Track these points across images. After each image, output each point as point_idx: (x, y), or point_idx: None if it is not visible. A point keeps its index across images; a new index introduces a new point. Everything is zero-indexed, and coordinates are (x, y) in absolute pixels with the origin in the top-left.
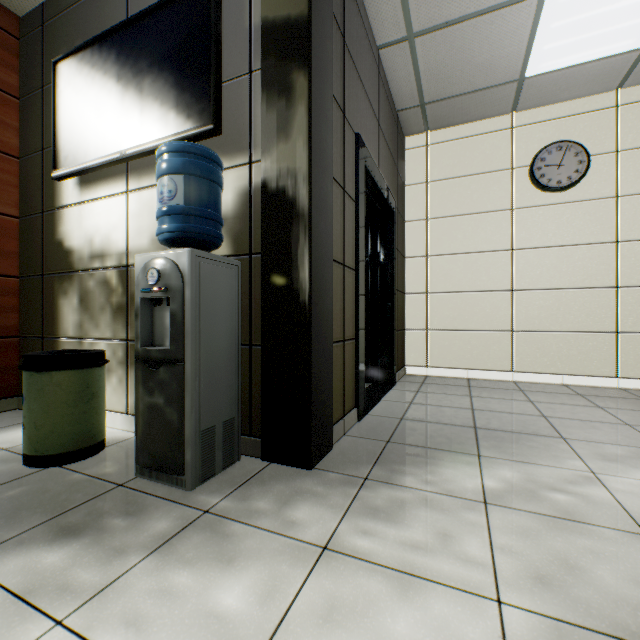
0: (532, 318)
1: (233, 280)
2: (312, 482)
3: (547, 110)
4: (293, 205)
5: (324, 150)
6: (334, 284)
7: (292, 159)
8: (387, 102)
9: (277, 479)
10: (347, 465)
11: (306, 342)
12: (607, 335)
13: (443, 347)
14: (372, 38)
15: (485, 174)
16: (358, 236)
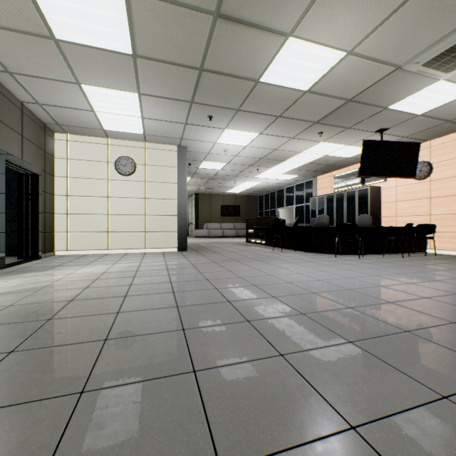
0: (117, 226)
1: None
2: None
3: (122, 142)
4: None
5: None
6: None
7: None
8: (33, 122)
9: None
10: None
11: None
12: (143, 233)
13: (77, 240)
14: (16, 99)
15: (97, 162)
16: (0, 192)
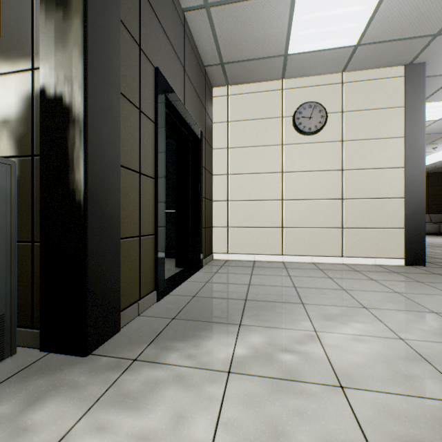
0: (294, 219)
1: (3, 178)
2: (79, 371)
3: (303, 80)
4: (70, 111)
5: (108, 67)
6: (126, 188)
7: (69, 67)
8: (194, 56)
9: (43, 372)
10: (125, 347)
11: (81, 238)
12: (337, 230)
13: (239, 239)
14: None
15: (266, 119)
16: (157, 151)
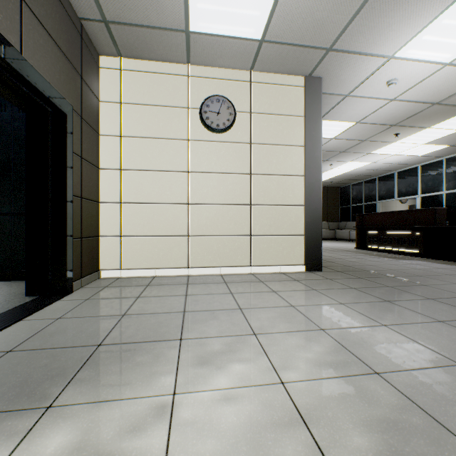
0: (202, 226)
1: None
2: None
3: (211, 70)
4: None
5: None
6: None
7: None
8: None
9: None
10: None
11: None
12: (246, 237)
13: (135, 251)
14: None
15: (169, 107)
16: None
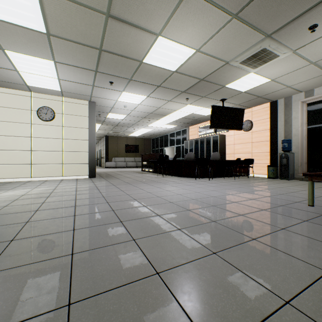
0: (39, 160)
1: None
2: None
3: (43, 95)
4: None
5: None
6: None
7: None
8: None
9: None
10: None
11: None
12: (61, 165)
13: (3, 171)
14: None
15: (21, 109)
16: None
